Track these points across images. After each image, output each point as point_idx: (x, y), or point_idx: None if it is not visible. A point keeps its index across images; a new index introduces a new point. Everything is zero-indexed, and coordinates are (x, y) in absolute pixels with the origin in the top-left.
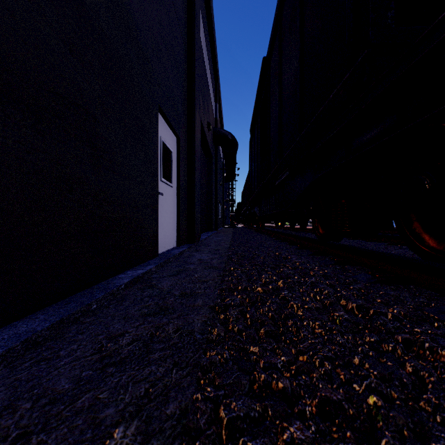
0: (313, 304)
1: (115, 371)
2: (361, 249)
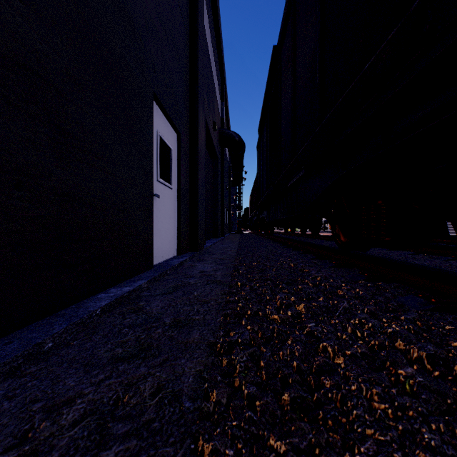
0: (359, 350)
1: None
2: (400, 262)
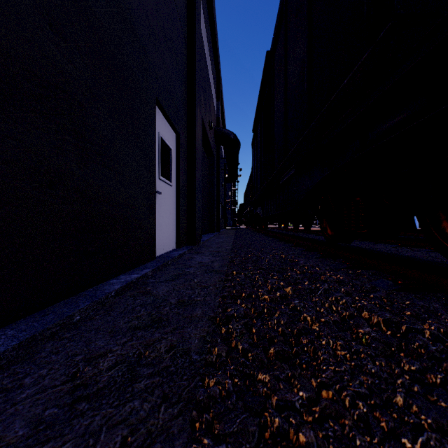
0: (331, 318)
1: (88, 409)
2: (377, 251)
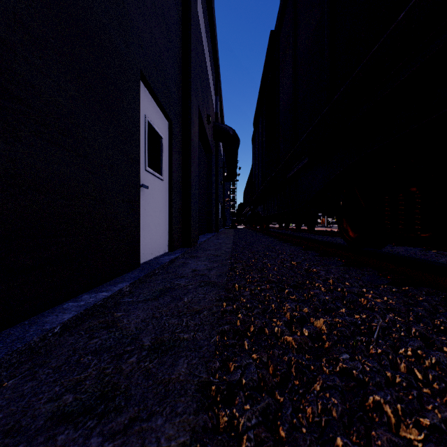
0: (442, 418)
1: None
2: (435, 263)
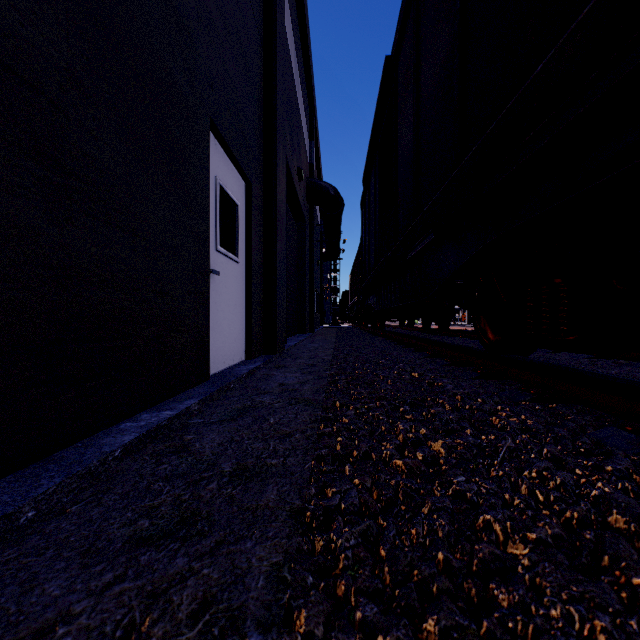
0: (550, 531)
1: None
2: (587, 373)
